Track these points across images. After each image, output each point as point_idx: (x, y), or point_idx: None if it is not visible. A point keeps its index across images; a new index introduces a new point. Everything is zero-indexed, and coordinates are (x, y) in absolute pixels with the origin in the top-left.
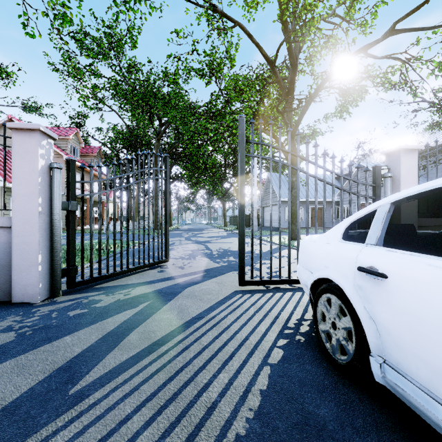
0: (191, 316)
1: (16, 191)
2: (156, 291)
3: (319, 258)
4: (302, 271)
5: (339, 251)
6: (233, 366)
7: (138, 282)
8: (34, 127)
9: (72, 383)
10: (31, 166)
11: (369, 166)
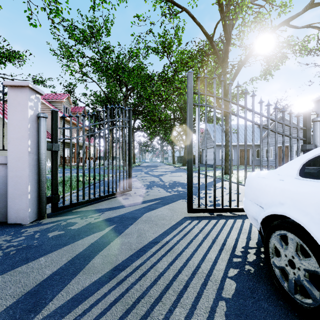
0: (148, 240)
1: (11, 135)
2: (120, 215)
3: (271, 194)
4: (249, 204)
5: (298, 189)
6: (188, 299)
7: (107, 207)
8: (24, 84)
9: (35, 312)
10: (22, 115)
11: (287, 117)
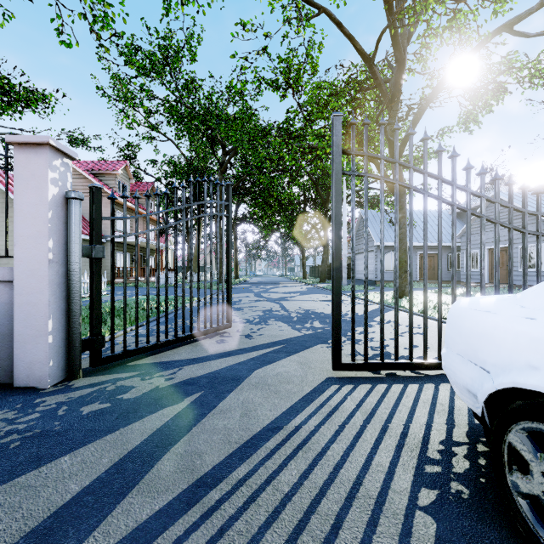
0: (261, 425)
1: (19, 231)
2: (211, 373)
3: (508, 346)
4: (457, 362)
5: None
6: None
7: (188, 357)
8: (42, 140)
9: None
10: (38, 195)
11: (506, 197)
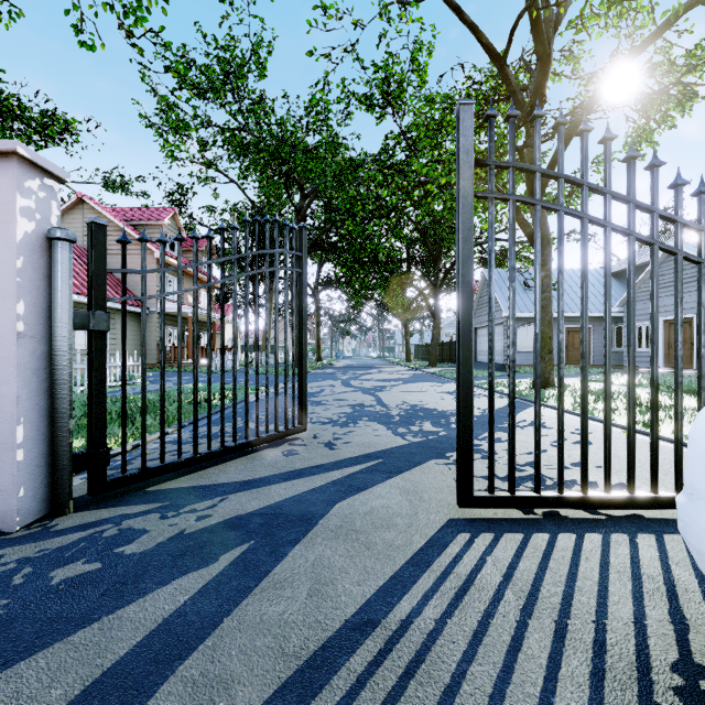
0: (342, 615)
1: None
2: (269, 508)
3: None
4: None
5: None
6: None
7: (238, 479)
8: (6, 147)
9: None
10: (1, 233)
11: (689, 248)
